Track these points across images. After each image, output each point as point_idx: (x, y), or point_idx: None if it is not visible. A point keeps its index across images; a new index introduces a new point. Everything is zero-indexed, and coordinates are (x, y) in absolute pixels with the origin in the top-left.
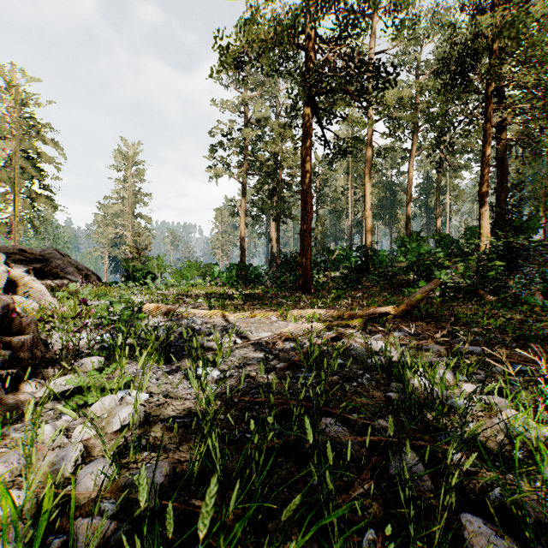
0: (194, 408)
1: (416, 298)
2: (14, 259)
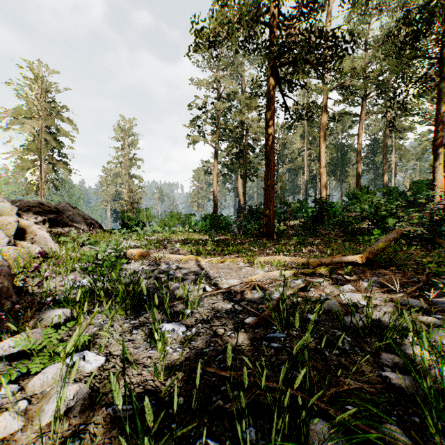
0: (151, 382)
1: (379, 246)
2: (34, 211)
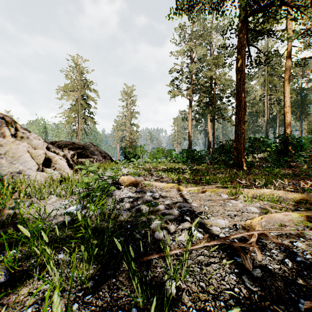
0: None
1: None
2: (68, 148)
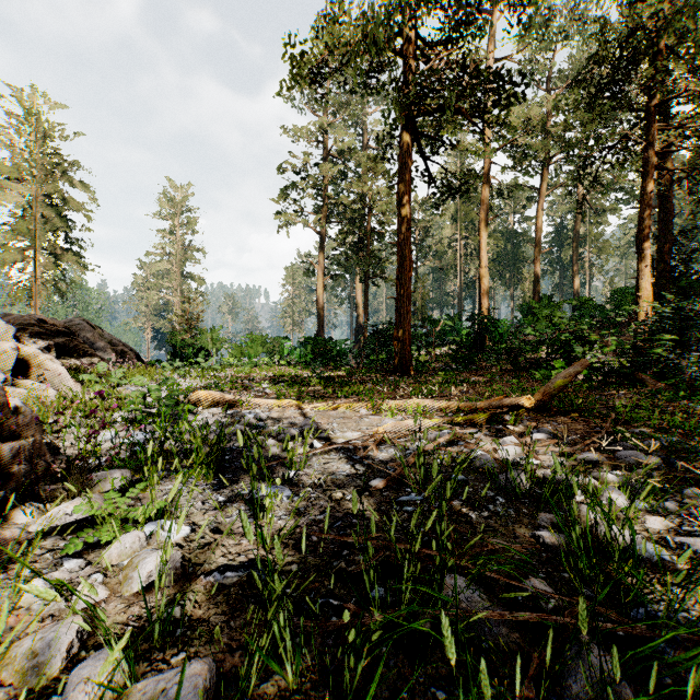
0: (254, 551)
1: (556, 384)
2: (32, 332)
